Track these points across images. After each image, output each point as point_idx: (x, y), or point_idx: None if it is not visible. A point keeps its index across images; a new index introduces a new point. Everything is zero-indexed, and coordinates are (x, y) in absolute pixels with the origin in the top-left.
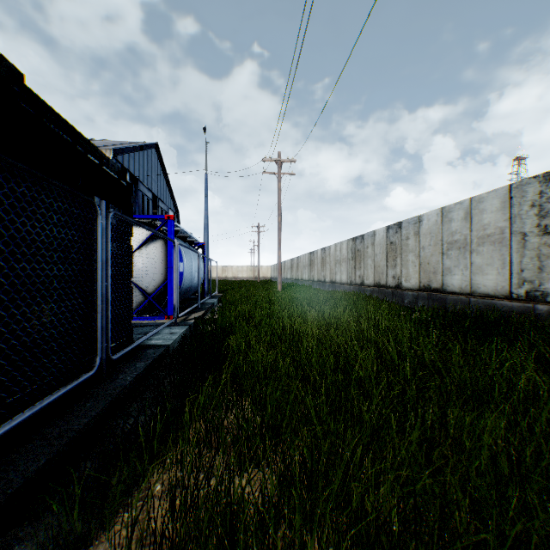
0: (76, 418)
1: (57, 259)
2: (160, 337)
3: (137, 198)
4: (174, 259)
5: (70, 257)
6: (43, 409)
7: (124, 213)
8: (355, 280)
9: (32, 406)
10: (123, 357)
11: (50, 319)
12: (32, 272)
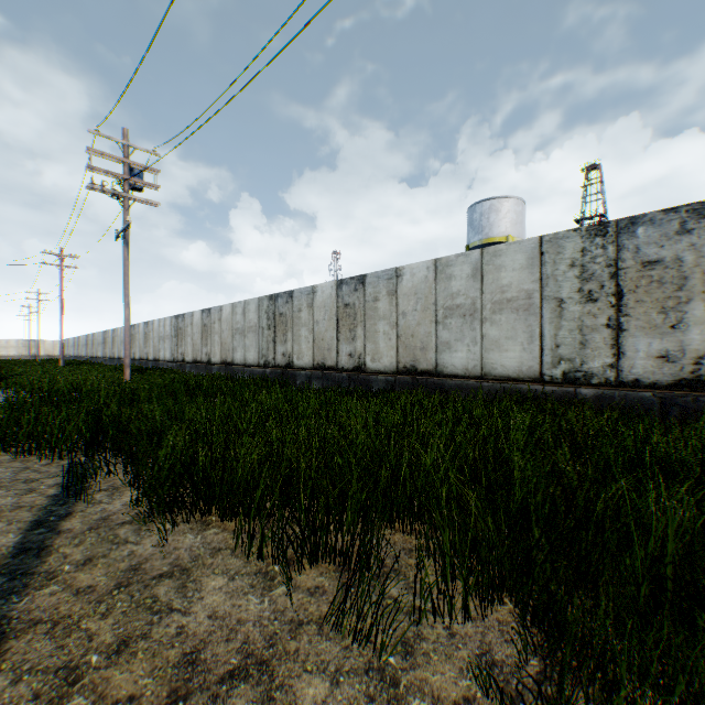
0: None
1: None
2: None
3: None
4: None
5: None
6: None
7: None
8: (132, 356)
9: None
10: None
11: None
12: None
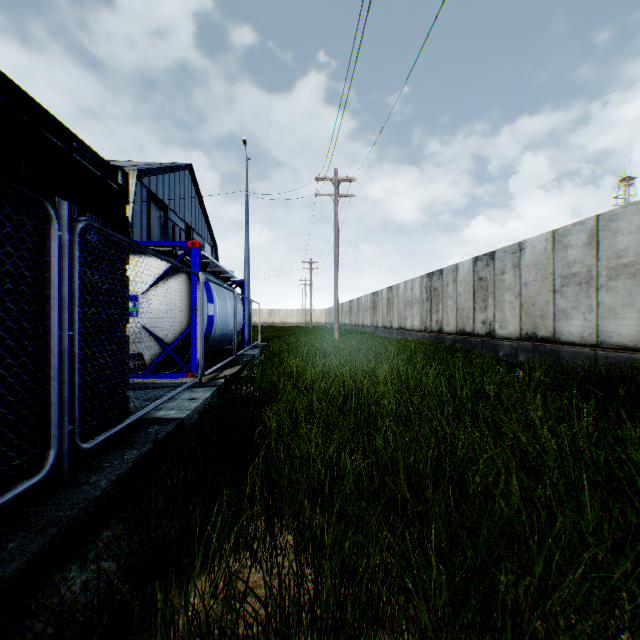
0: None
1: None
2: (174, 405)
3: (166, 228)
4: (197, 298)
5: None
6: None
7: (114, 229)
8: (431, 326)
9: None
10: (111, 439)
11: None
12: None
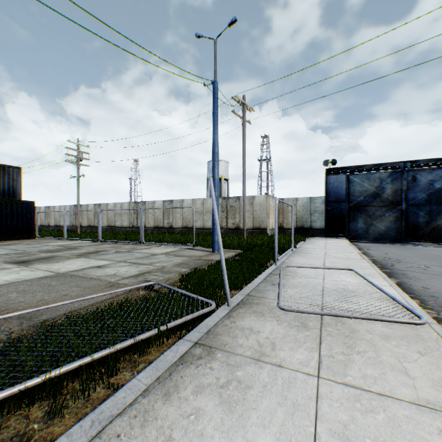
0: None
1: None
2: None
3: None
4: None
5: None
6: None
7: None
8: None
9: None
10: None
11: None
12: None
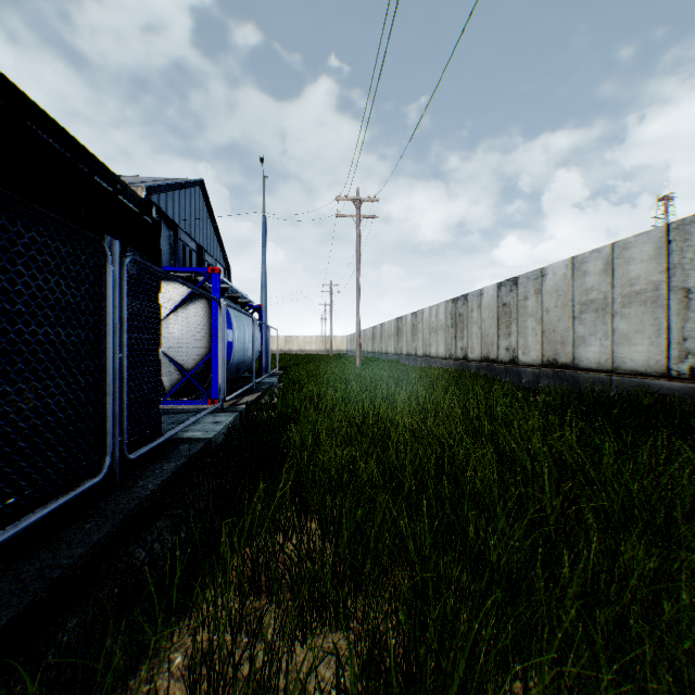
0: (69, 546)
1: (42, 318)
2: (199, 427)
3: (176, 249)
4: (219, 324)
5: (65, 316)
6: (24, 532)
7: (149, 261)
8: (456, 353)
9: (1, 531)
10: (147, 455)
11: (31, 404)
12: (1, 337)
